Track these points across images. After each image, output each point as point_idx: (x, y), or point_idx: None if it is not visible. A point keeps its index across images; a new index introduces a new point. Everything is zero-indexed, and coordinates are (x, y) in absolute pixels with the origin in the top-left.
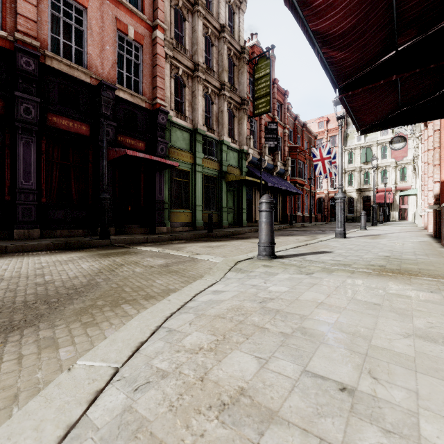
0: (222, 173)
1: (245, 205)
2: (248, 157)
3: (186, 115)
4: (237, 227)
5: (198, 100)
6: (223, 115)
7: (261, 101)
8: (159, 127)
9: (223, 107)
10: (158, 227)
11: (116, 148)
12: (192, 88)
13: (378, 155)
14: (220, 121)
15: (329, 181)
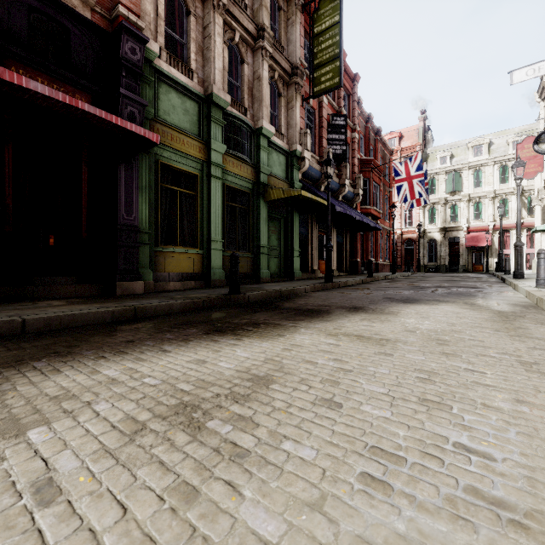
0: (259, 186)
1: (297, 244)
2: (302, 165)
3: (192, 68)
4: (285, 280)
5: (215, 42)
6: (262, 84)
7: (324, 70)
8: (124, 69)
9: (260, 70)
10: (122, 283)
11: None
12: (203, 21)
13: (469, 183)
14: (257, 94)
15: (404, 217)
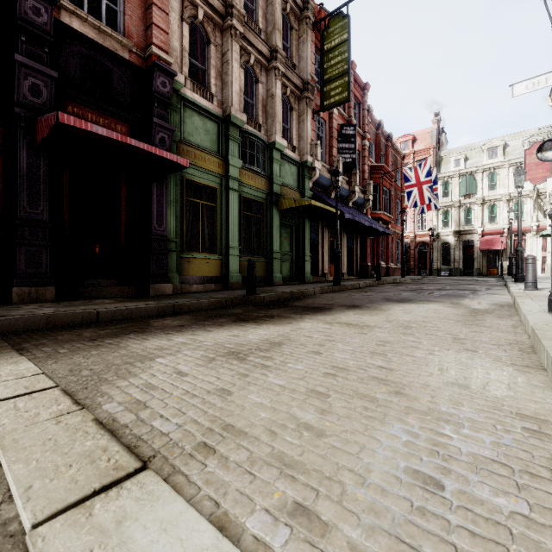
0: (272, 196)
1: (308, 249)
2: (312, 175)
3: (212, 92)
4: (297, 283)
5: (232, 67)
6: (275, 102)
7: (334, 85)
8: (156, 100)
9: (274, 88)
10: (155, 285)
11: (44, 115)
12: (222, 48)
13: (484, 185)
14: (270, 111)
15: (417, 221)
